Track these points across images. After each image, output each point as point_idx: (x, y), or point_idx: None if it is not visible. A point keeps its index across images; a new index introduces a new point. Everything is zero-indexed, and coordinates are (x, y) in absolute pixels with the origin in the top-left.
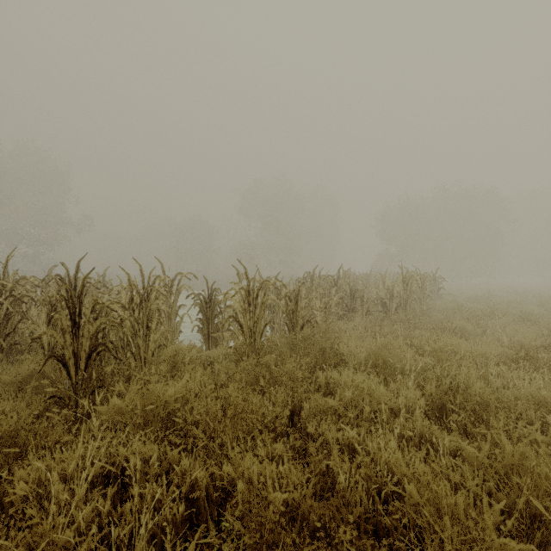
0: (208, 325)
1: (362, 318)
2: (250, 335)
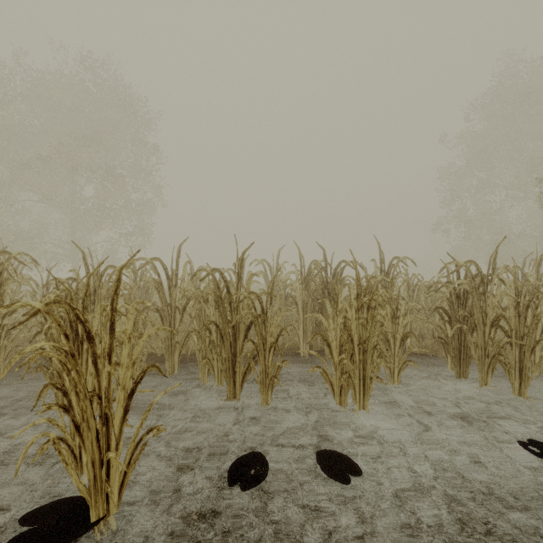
0: None
1: None
2: None
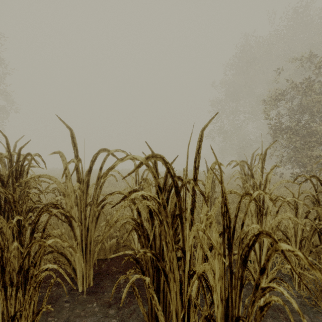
0: None
1: None
2: None
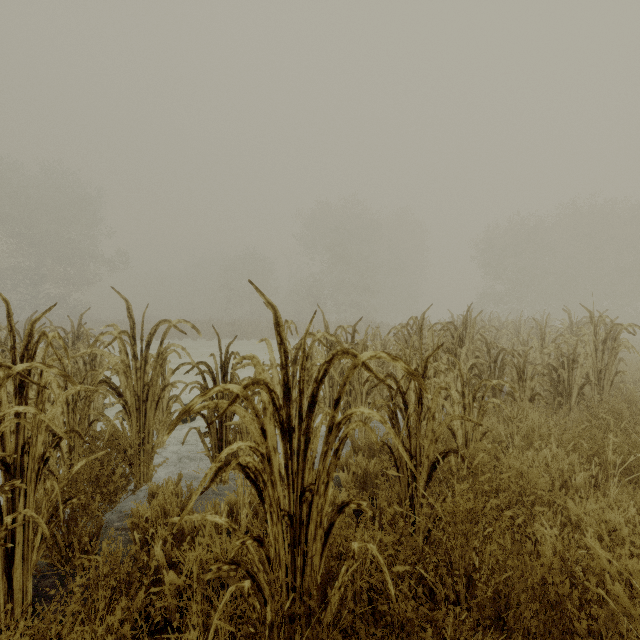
0: (220, 425)
1: (542, 415)
2: (290, 535)
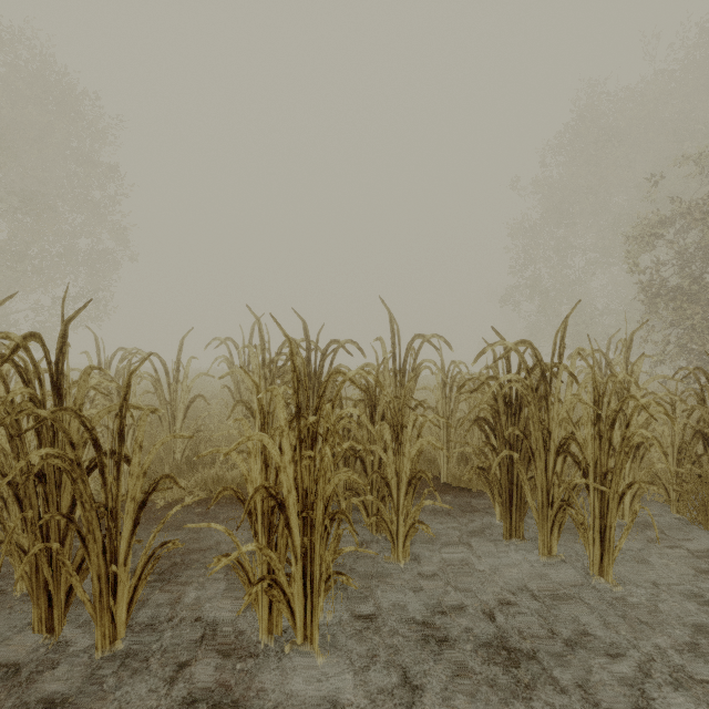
0: None
1: None
2: None
